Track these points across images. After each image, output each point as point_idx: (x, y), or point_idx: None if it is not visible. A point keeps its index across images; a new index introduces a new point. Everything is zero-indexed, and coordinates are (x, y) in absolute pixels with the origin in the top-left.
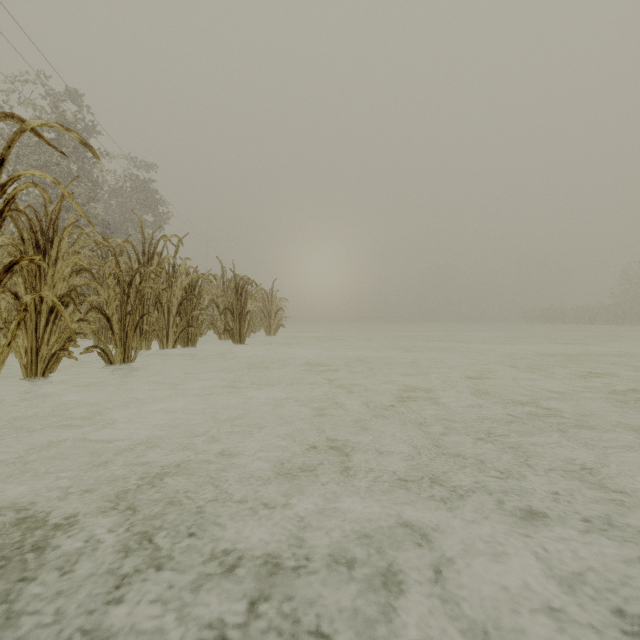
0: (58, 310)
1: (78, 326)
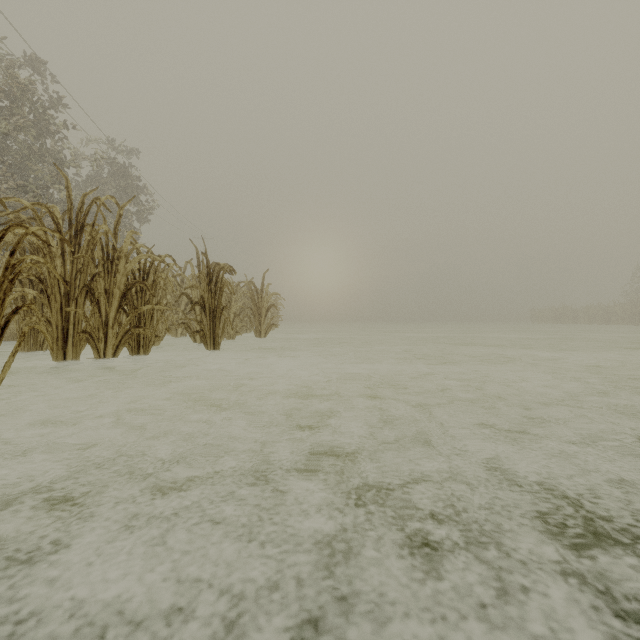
0: None
1: None
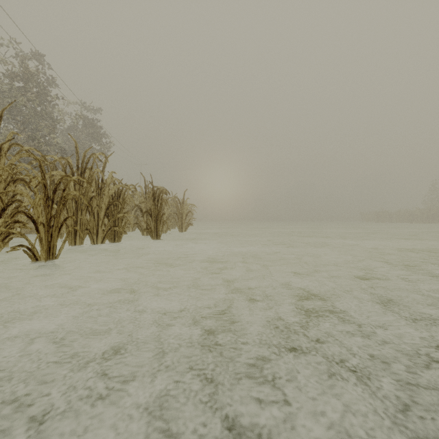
0: None
1: None
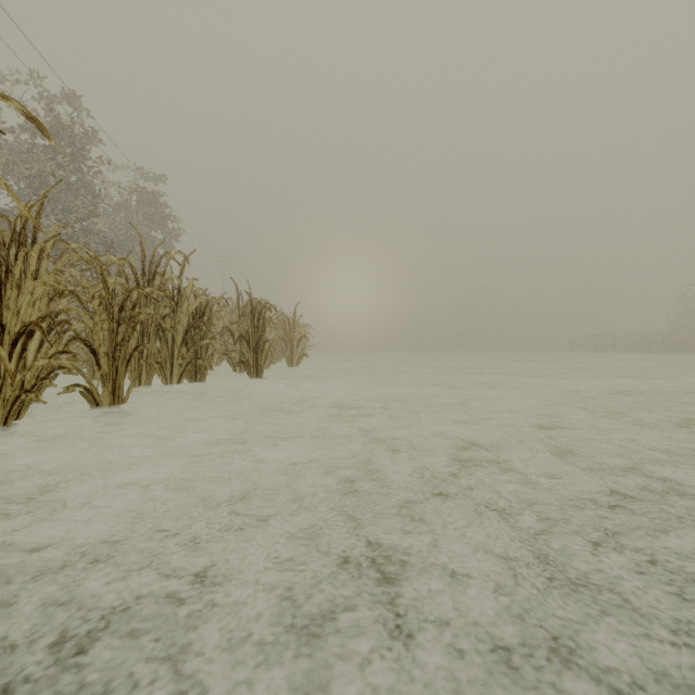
0: (26, 341)
1: (48, 362)
